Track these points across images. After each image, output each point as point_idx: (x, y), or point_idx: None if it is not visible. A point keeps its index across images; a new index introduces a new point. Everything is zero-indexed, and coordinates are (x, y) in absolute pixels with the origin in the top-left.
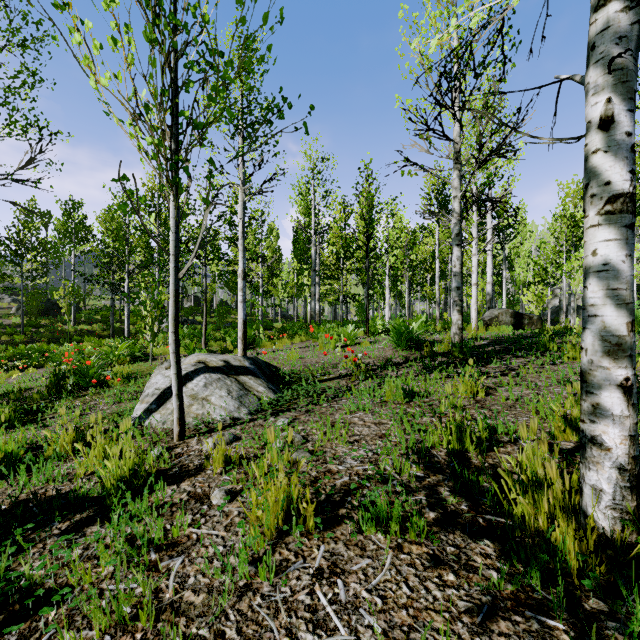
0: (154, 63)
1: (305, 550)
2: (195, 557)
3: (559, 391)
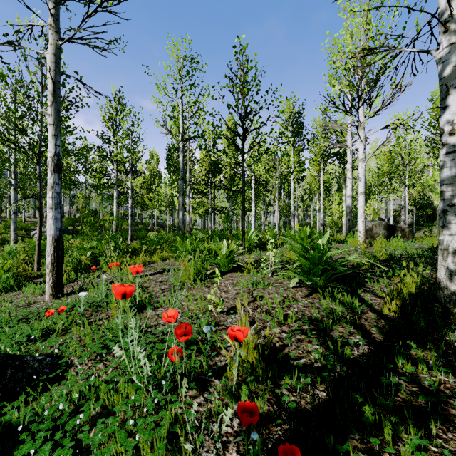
0: None
1: None
2: None
3: None
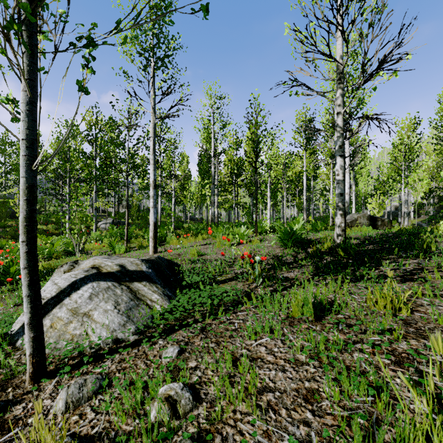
0: None
1: None
2: None
3: None
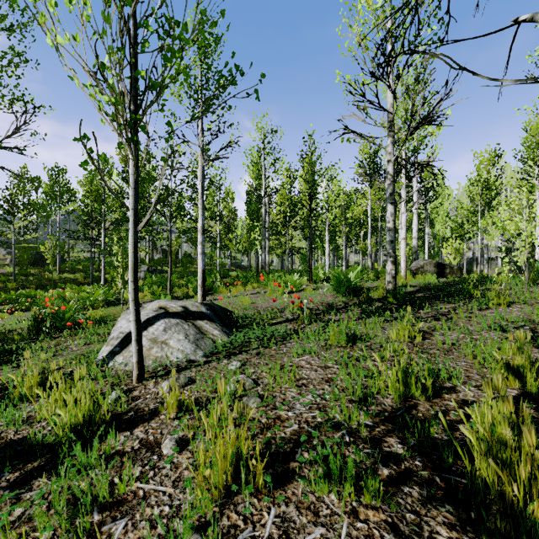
0: (108, 20)
1: (254, 514)
2: (139, 520)
3: (491, 336)
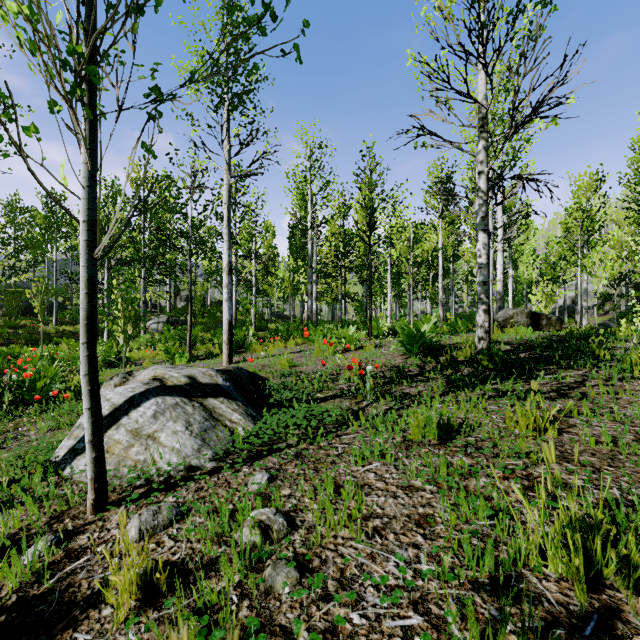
0: None
1: None
2: None
3: None
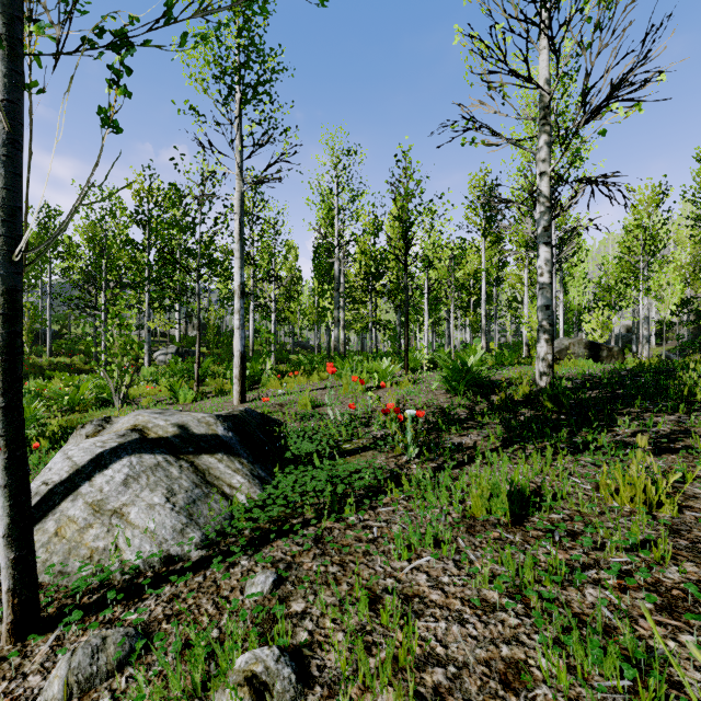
0: None
1: None
2: None
3: None
